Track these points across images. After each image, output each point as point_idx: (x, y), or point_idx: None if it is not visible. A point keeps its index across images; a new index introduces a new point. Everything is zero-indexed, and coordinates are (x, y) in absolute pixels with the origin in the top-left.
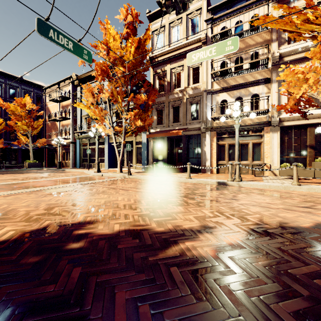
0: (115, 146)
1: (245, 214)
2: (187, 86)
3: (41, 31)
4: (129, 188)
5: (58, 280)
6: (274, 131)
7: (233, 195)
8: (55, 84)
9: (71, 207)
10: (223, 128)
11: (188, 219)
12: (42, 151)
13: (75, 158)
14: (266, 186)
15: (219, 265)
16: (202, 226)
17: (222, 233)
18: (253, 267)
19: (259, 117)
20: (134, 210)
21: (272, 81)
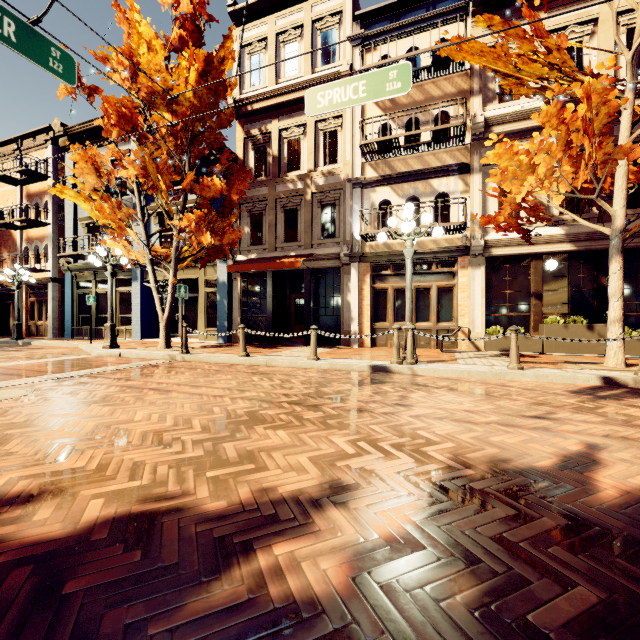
0: (154, 289)
1: (424, 442)
2: (313, 168)
3: None
4: (173, 387)
5: None
6: (475, 266)
7: (402, 395)
8: (9, 142)
9: None
10: (384, 257)
11: (296, 467)
12: None
13: (62, 315)
14: (462, 373)
15: (355, 622)
16: (325, 487)
17: (372, 505)
18: (442, 616)
19: (450, 237)
20: (164, 448)
21: (472, 169)
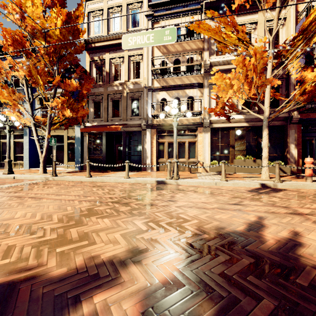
0: (36, 140)
1: (183, 221)
2: (127, 80)
3: None
4: (44, 196)
5: None
6: (205, 132)
7: (171, 195)
8: None
9: None
10: (163, 126)
11: (113, 241)
12: None
13: None
14: (200, 183)
15: None
16: (129, 252)
17: (155, 261)
18: None
19: (194, 118)
20: (31, 234)
21: (204, 86)
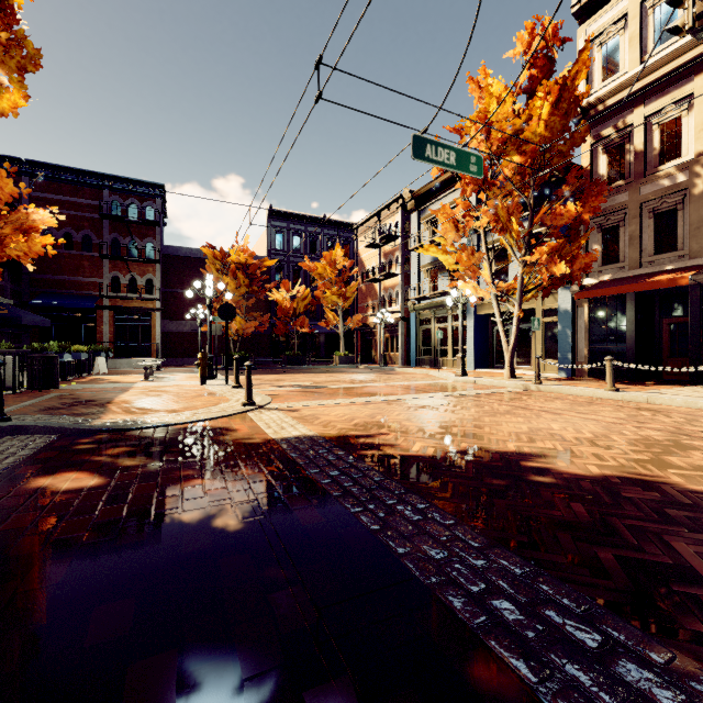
0: (499, 323)
1: None
2: None
3: (416, 153)
4: (558, 411)
5: (557, 509)
6: None
7: None
8: (373, 216)
9: (478, 430)
10: None
11: None
12: (350, 336)
13: (406, 347)
14: None
15: None
16: None
17: None
18: None
19: None
20: (606, 449)
21: None
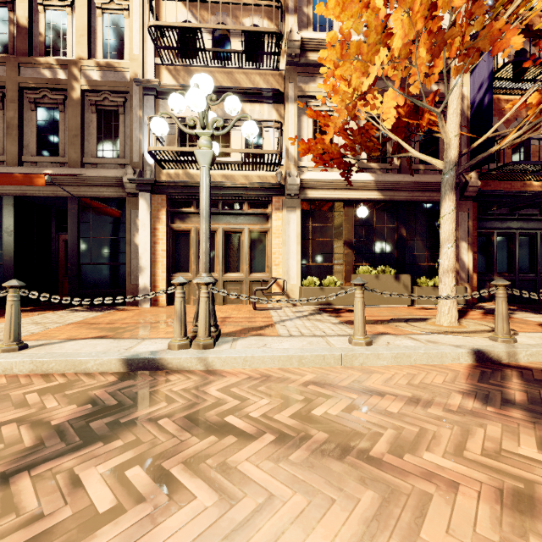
0: None
1: None
2: (86, 57)
3: None
4: None
5: None
6: (290, 208)
7: None
8: None
9: None
10: (186, 189)
11: None
12: None
13: None
14: (290, 361)
15: None
16: None
17: None
18: None
19: (263, 174)
20: None
21: (288, 97)
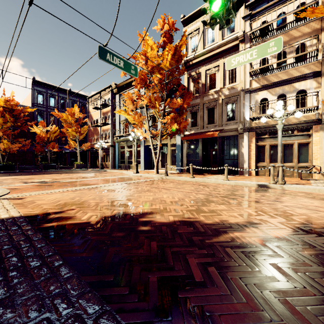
0: (152, 149)
1: (290, 215)
2: (222, 86)
3: (101, 56)
4: (169, 188)
5: (143, 247)
6: None
7: (277, 197)
8: (97, 93)
9: (128, 202)
10: (264, 128)
11: (233, 216)
12: (85, 154)
13: (114, 160)
14: (314, 190)
15: (267, 250)
16: (247, 222)
17: (268, 229)
18: (299, 254)
19: (306, 114)
20: (180, 206)
21: (323, 74)
